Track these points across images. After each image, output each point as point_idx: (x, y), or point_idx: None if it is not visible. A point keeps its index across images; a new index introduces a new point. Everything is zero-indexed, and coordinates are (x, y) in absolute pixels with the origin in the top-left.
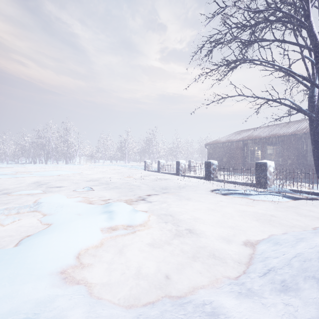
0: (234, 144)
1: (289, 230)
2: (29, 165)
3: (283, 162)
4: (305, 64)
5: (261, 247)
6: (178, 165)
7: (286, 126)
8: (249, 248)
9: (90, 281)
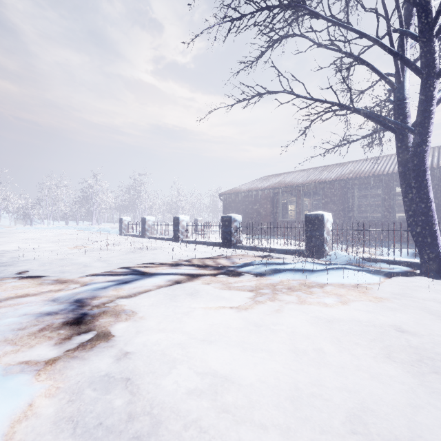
0: (261, 193)
1: None
2: None
3: None
4: (392, 41)
5: None
6: (176, 223)
7: (327, 170)
8: None
9: None
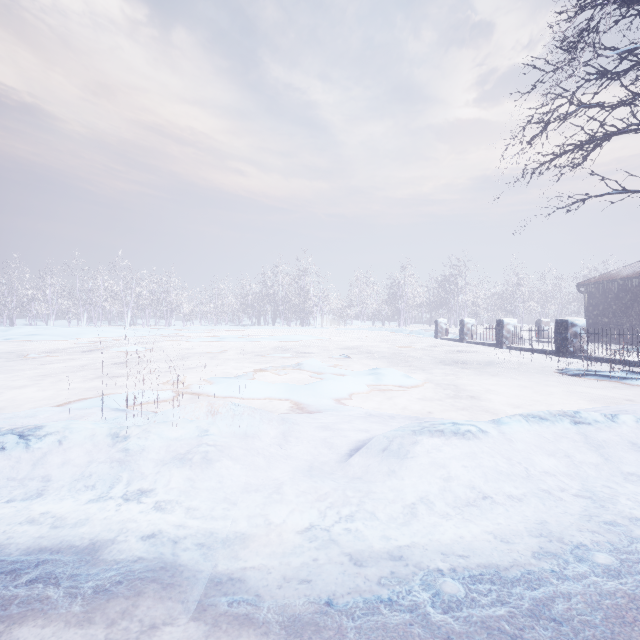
0: None
1: None
2: (254, 328)
3: None
4: None
5: None
6: (500, 327)
7: None
8: None
9: (365, 407)
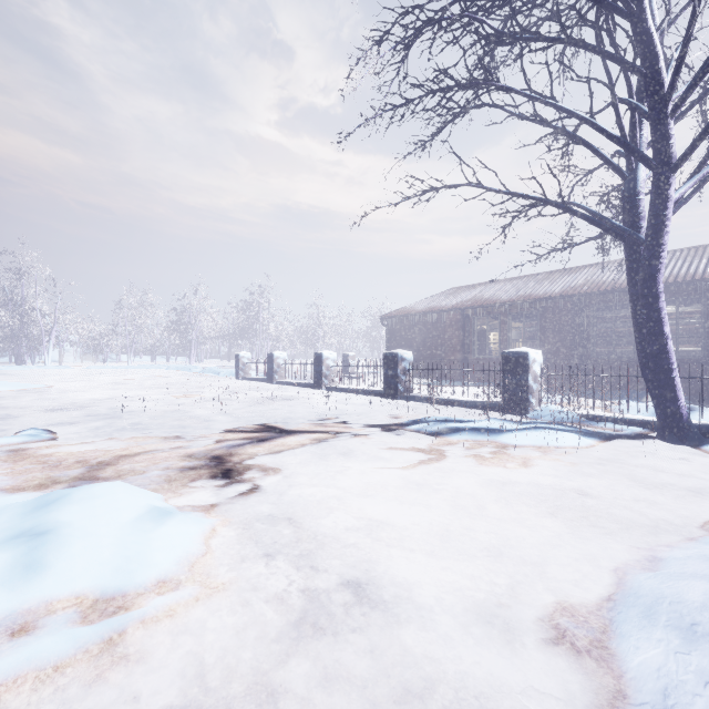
0: (444, 316)
1: (650, 542)
2: None
3: (545, 356)
4: (619, 115)
5: (642, 656)
6: (318, 363)
7: (549, 279)
8: (595, 663)
9: None
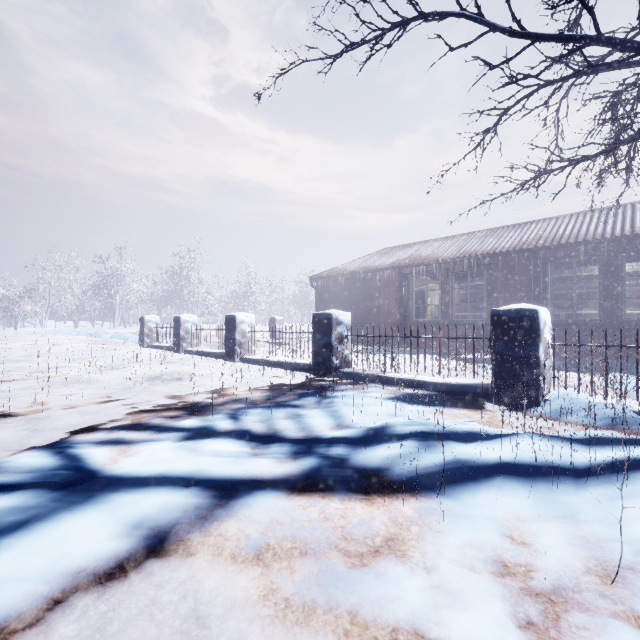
0: (380, 276)
1: None
2: None
3: None
4: None
5: None
6: (231, 327)
7: (493, 235)
8: None
9: None
